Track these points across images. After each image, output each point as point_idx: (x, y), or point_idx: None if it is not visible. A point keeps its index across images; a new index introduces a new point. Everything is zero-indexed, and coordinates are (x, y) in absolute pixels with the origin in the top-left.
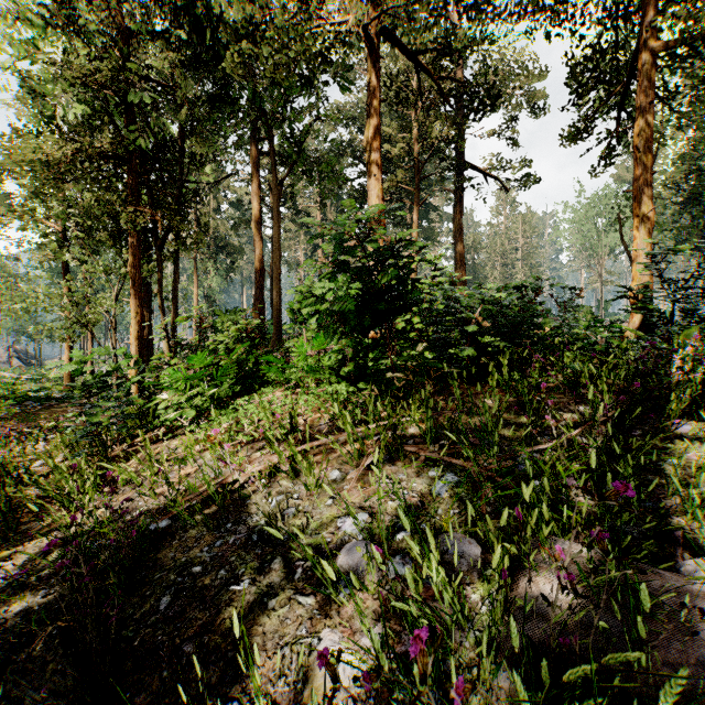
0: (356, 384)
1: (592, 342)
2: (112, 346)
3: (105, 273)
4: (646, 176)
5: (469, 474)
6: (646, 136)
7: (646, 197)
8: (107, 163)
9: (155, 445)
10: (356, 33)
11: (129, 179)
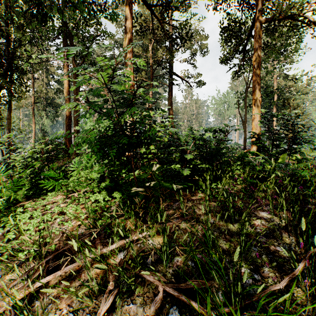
0: (111, 193)
1: (254, 164)
2: None
3: None
4: (258, 80)
5: None
6: (258, 61)
7: (258, 90)
8: None
9: None
10: None
11: None
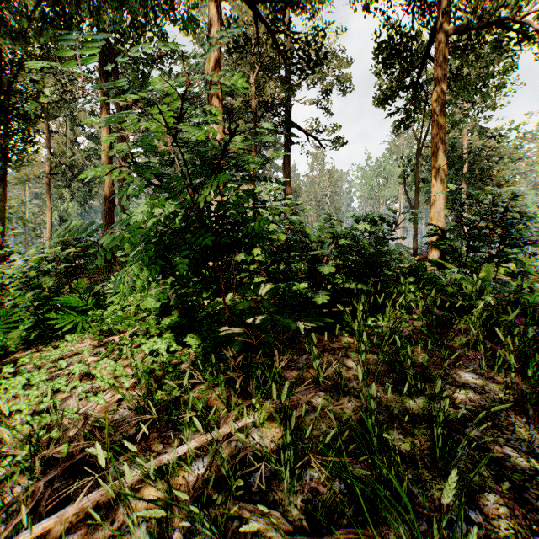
0: (182, 337)
1: (444, 283)
2: None
3: None
4: (441, 135)
5: None
6: (442, 101)
7: (441, 152)
8: None
9: None
10: None
11: None
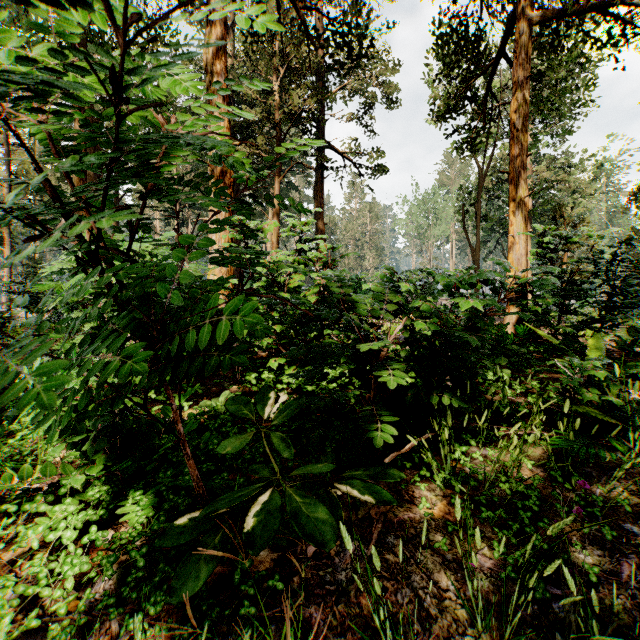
0: (121, 498)
1: (577, 384)
2: None
3: None
4: (523, 157)
5: None
6: (524, 113)
7: (523, 180)
8: None
9: None
10: None
11: None
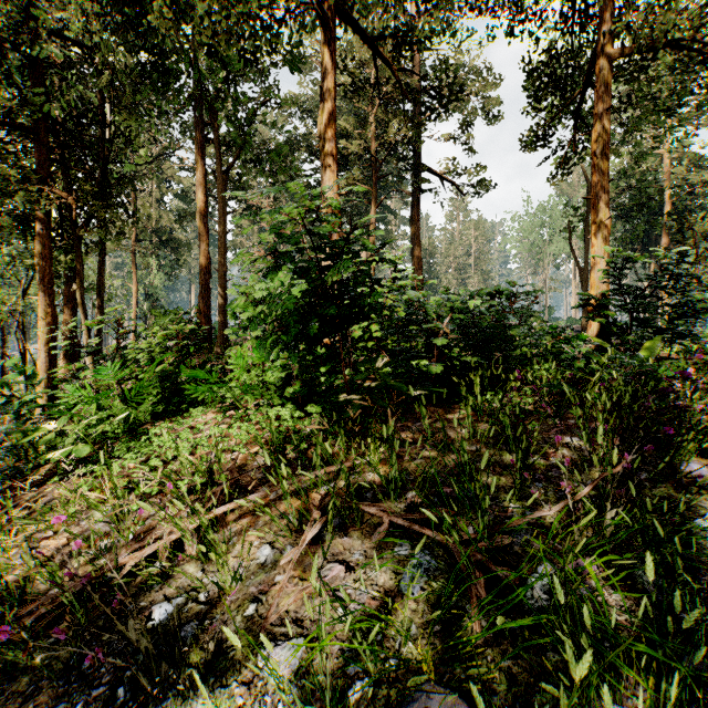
0: (303, 407)
1: (570, 357)
2: (21, 351)
3: (9, 265)
4: (603, 183)
5: (450, 550)
6: (604, 142)
7: (603, 204)
8: (9, 133)
9: (35, 492)
10: (308, 3)
11: (36, 152)
